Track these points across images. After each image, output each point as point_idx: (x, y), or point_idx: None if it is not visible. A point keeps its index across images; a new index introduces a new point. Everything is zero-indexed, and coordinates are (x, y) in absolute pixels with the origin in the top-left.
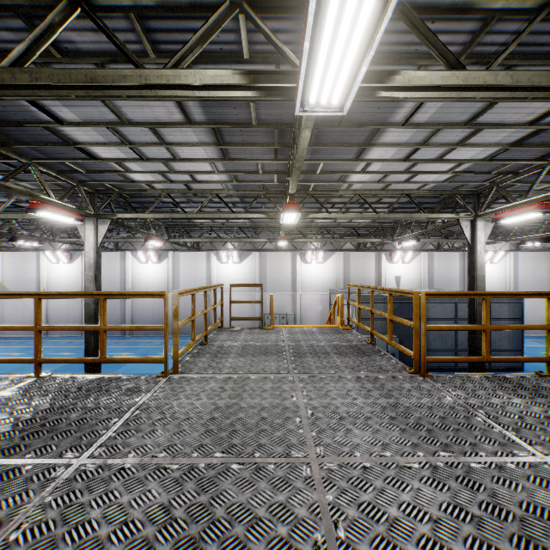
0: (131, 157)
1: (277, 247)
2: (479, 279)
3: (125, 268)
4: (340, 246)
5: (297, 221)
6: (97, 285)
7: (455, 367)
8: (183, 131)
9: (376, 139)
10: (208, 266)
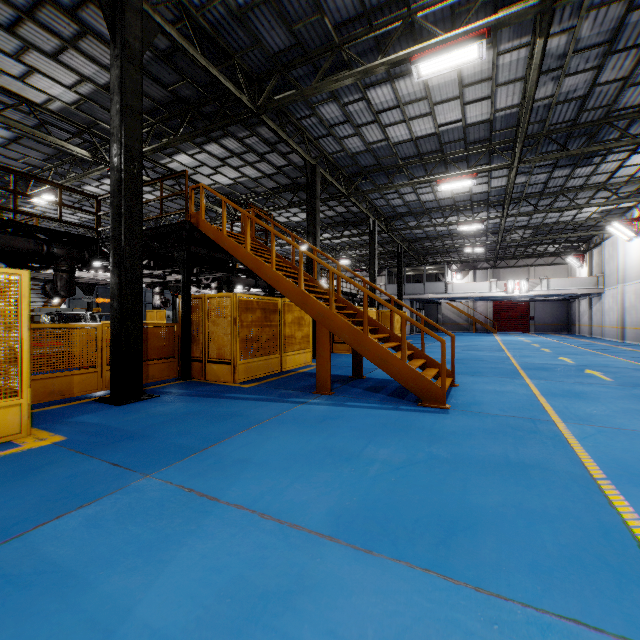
0: None
1: None
2: None
3: None
4: None
5: None
6: None
7: None
8: None
9: None
10: None
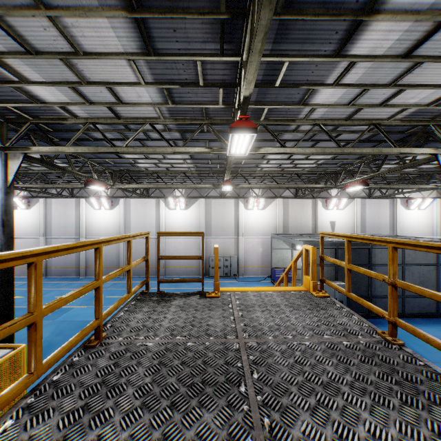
0: (12, 49)
1: (221, 195)
2: None
3: (80, 214)
4: (280, 193)
5: (242, 166)
6: (7, 232)
7: (402, 313)
8: None
9: None
10: (157, 212)
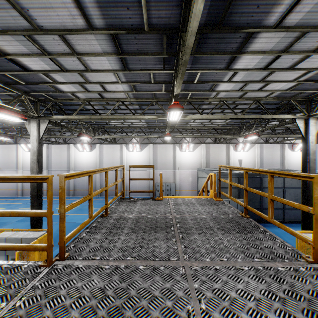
0: (54, 69)
1: (164, 141)
2: (311, 162)
3: (70, 154)
4: (204, 140)
5: (177, 123)
6: (39, 166)
7: (283, 220)
8: (88, 39)
9: (247, 47)
10: (121, 153)
